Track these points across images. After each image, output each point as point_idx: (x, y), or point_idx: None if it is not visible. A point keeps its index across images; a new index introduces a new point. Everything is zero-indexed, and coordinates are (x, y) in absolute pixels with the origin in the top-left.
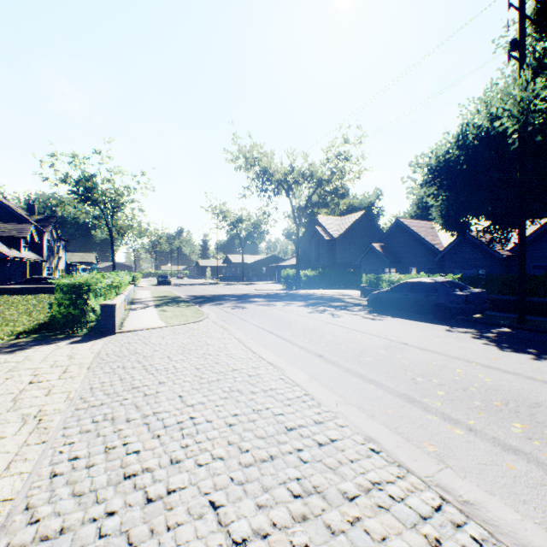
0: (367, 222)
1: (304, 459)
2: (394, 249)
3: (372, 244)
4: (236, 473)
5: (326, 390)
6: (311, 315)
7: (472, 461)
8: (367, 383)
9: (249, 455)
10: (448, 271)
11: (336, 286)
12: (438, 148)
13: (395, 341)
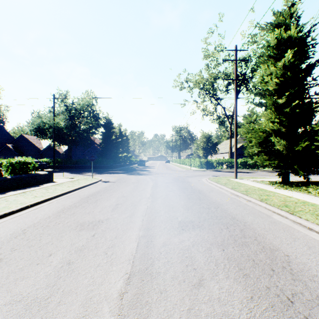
0: (2, 131)
1: None
2: (21, 148)
3: (7, 144)
4: None
5: None
6: None
7: None
8: None
9: None
10: (45, 158)
11: None
12: (36, 122)
13: None
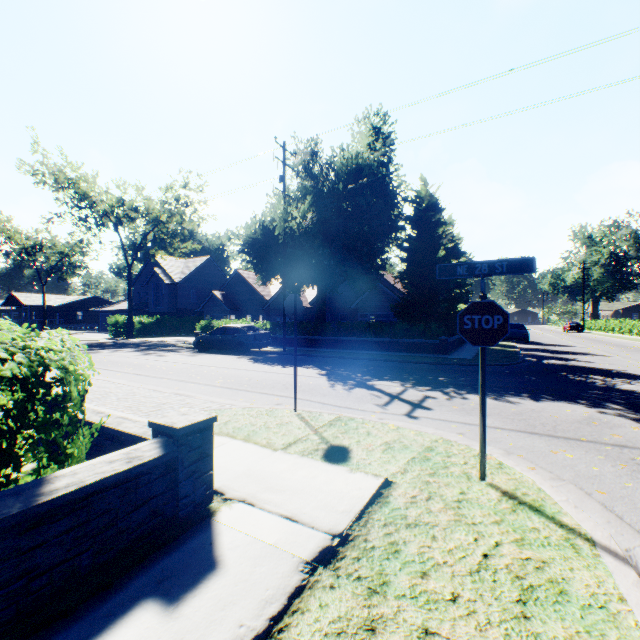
0: (213, 268)
1: (120, 395)
2: (234, 298)
3: (214, 291)
4: (88, 400)
5: (138, 383)
6: (139, 357)
7: (191, 388)
8: (163, 379)
9: (93, 397)
10: (273, 318)
11: (178, 334)
12: (248, 228)
13: (197, 365)
